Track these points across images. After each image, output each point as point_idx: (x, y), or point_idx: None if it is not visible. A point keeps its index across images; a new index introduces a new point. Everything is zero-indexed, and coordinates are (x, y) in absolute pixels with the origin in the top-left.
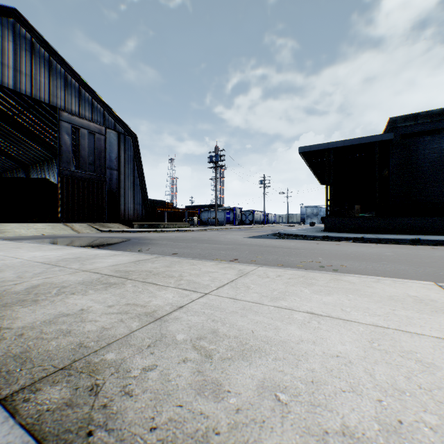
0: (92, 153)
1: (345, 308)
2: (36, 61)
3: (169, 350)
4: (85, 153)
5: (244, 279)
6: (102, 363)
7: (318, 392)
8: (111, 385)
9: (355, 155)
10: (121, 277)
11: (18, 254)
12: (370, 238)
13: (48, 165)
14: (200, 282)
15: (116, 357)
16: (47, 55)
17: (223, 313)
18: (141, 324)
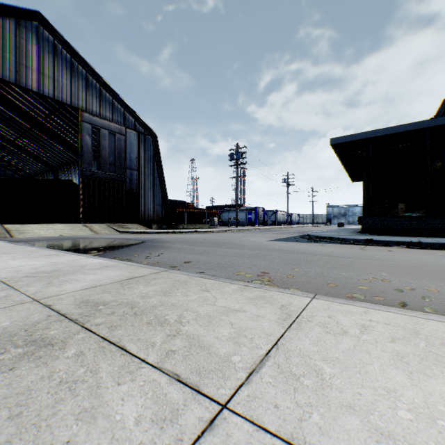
0: (112, 154)
1: None
2: (58, 63)
3: None
4: (106, 154)
5: (299, 339)
6: None
7: None
8: None
9: (398, 146)
10: (76, 322)
11: None
12: (429, 243)
13: (74, 167)
14: (212, 346)
15: None
16: (69, 56)
17: None
18: None
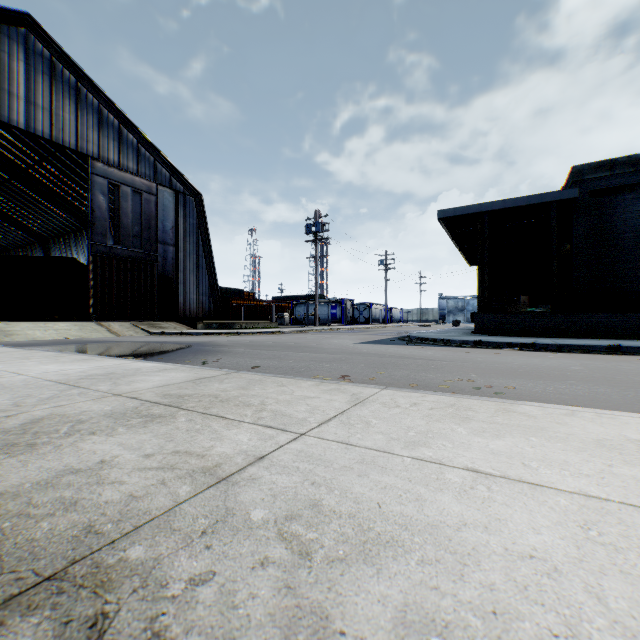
0: (138, 221)
1: (528, 461)
2: (58, 89)
3: (238, 541)
4: (128, 221)
5: (361, 410)
6: (120, 566)
7: (509, 637)
8: (129, 615)
9: (521, 222)
10: (171, 406)
11: (23, 368)
12: (545, 344)
13: (75, 239)
14: (293, 415)
15: (146, 555)
16: (73, 80)
17: (329, 469)
18: (194, 489)
